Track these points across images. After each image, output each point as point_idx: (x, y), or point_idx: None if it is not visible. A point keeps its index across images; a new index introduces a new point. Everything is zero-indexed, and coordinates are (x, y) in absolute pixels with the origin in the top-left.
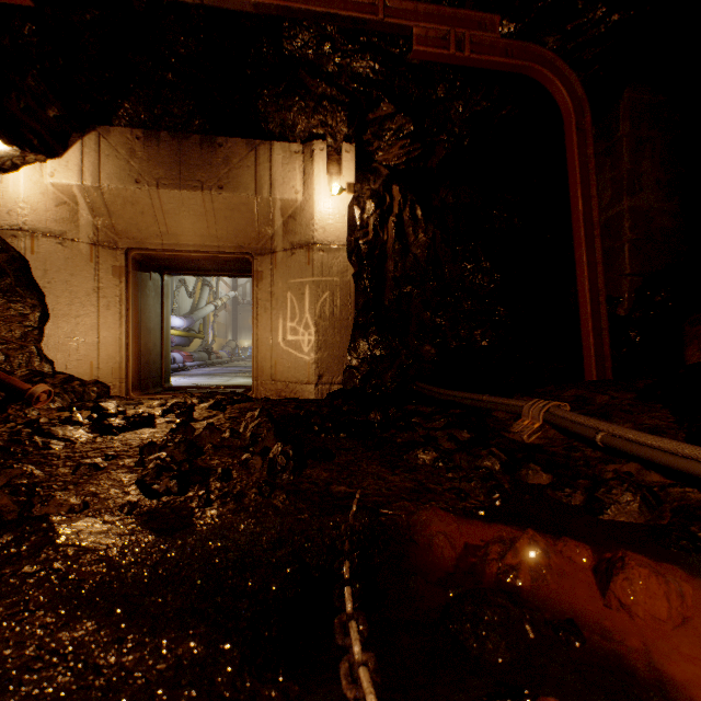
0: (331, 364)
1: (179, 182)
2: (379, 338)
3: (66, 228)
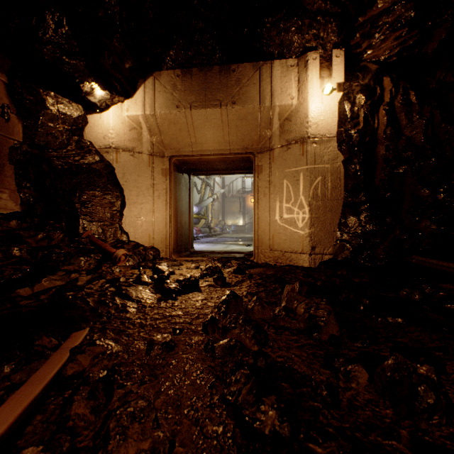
0: (322, 237)
1: (204, 103)
2: (371, 215)
3: (135, 145)
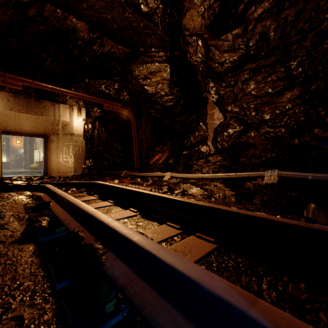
0: (78, 167)
1: (27, 111)
2: (93, 160)
3: None
